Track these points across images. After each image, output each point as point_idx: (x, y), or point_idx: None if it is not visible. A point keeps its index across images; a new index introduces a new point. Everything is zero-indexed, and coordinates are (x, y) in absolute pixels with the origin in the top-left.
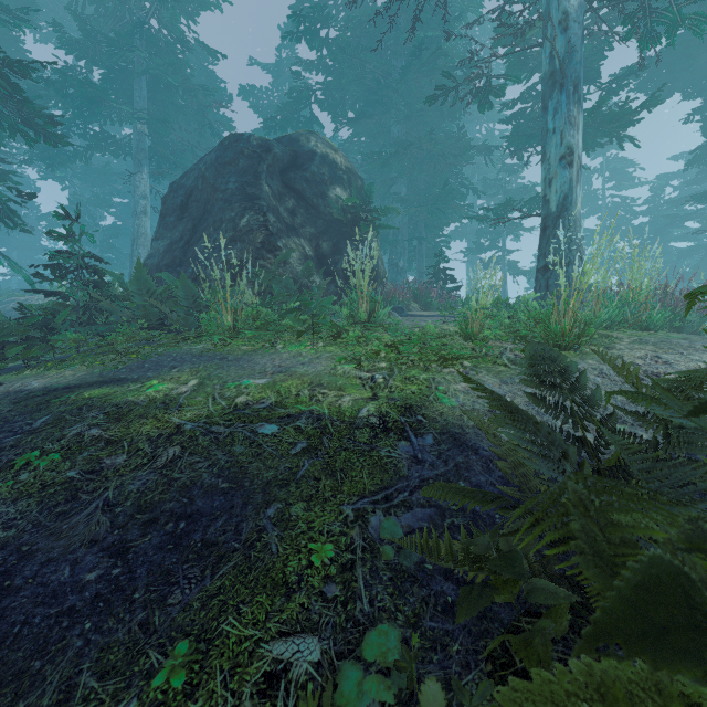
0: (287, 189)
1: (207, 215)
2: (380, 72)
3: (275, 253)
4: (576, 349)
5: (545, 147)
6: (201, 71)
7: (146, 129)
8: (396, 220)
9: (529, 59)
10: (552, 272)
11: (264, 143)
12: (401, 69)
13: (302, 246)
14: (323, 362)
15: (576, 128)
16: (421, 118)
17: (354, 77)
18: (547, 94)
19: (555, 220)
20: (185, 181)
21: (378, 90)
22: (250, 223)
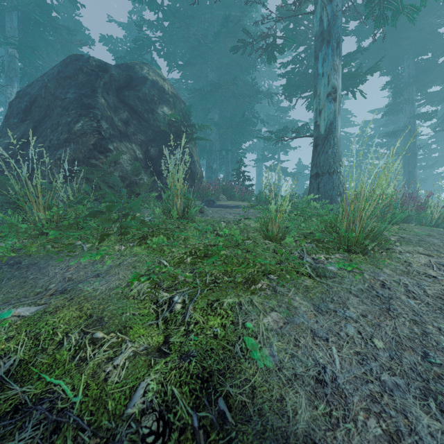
0: (122, 104)
1: (46, 119)
2: (200, 35)
3: (106, 154)
4: (364, 252)
5: (316, 86)
6: (69, 19)
7: (17, 54)
8: (211, 137)
9: (298, 34)
10: (322, 178)
11: (102, 65)
12: (214, 33)
13: (133, 150)
14: (120, 274)
15: (338, 74)
16: (228, 70)
17: (182, 36)
18: (318, 47)
19: (323, 140)
20: (30, 90)
21: (199, 47)
22: (84, 128)
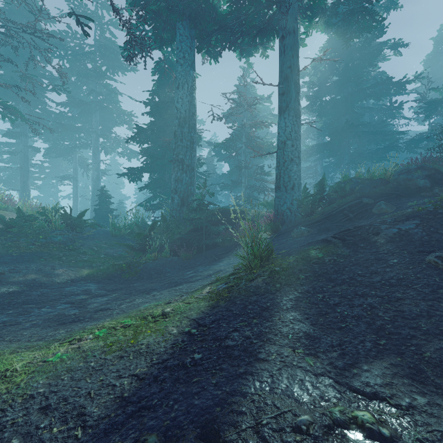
0: None
1: None
2: None
3: None
4: None
5: None
6: None
7: None
8: None
9: None
10: None
11: None
12: None
13: None
14: None
15: None
16: None
17: None
18: None
19: None
20: None
21: None
22: None
